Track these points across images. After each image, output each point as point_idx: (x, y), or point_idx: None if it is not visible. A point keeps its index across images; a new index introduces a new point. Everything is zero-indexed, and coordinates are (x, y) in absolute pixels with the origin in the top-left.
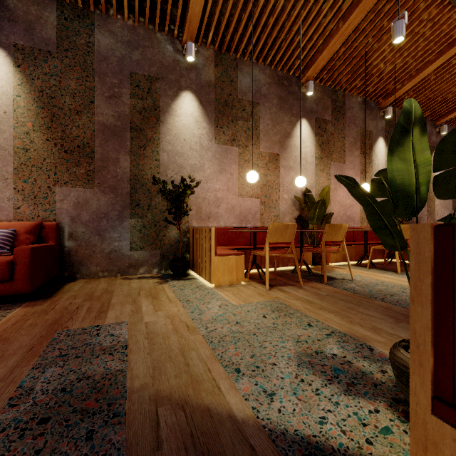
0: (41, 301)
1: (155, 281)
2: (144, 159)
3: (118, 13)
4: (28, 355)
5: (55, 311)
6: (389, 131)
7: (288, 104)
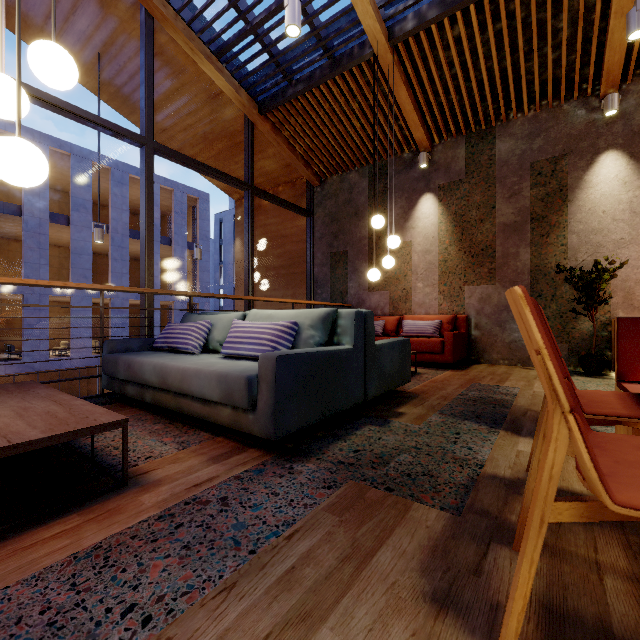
0: (459, 370)
1: None
2: (547, 248)
3: (518, 113)
4: (461, 386)
5: (470, 376)
6: None
7: None
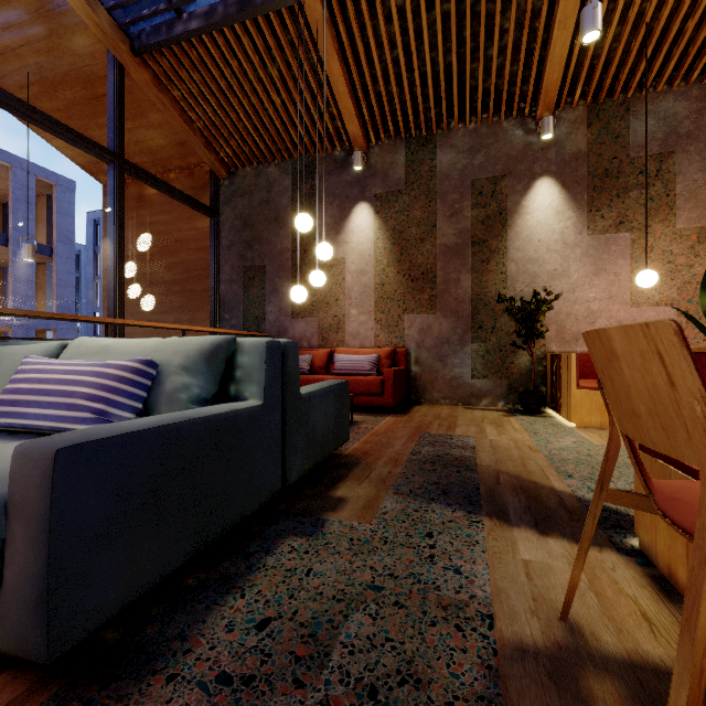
0: (401, 415)
1: (500, 414)
2: (488, 275)
3: (459, 123)
4: (409, 439)
5: (415, 422)
6: None
7: None
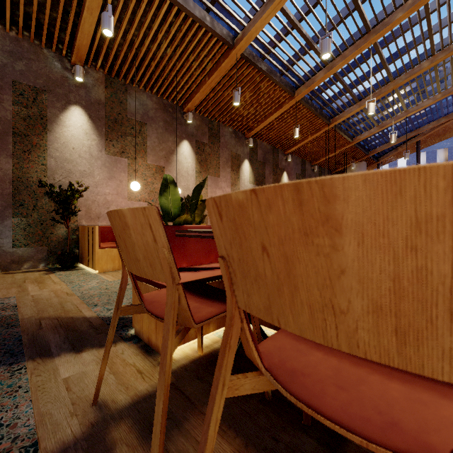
0: None
1: (41, 273)
2: (30, 163)
3: None
4: None
5: None
6: (252, 155)
7: (173, 127)
